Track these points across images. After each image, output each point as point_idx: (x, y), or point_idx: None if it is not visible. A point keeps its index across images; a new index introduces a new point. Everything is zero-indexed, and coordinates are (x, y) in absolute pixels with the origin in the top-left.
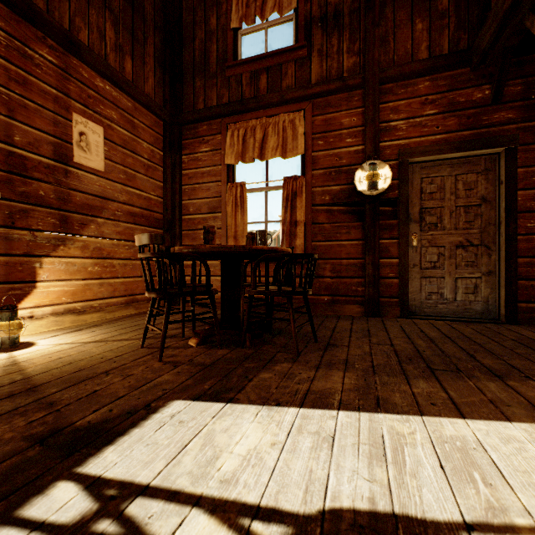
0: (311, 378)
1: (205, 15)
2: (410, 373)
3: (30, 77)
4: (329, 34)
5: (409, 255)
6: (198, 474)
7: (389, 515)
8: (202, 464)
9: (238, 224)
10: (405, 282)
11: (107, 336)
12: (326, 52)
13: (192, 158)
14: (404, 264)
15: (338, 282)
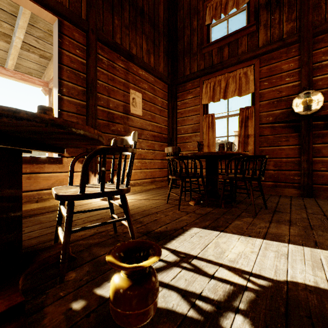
0: (267, 226)
1: (190, 21)
2: None
3: (115, 76)
4: (272, 12)
5: None
6: (217, 256)
7: (327, 290)
8: (218, 253)
9: (210, 138)
10: None
11: (148, 197)
12: (270, 24)
13: (183, 103)
14: None
15: (279, 173)
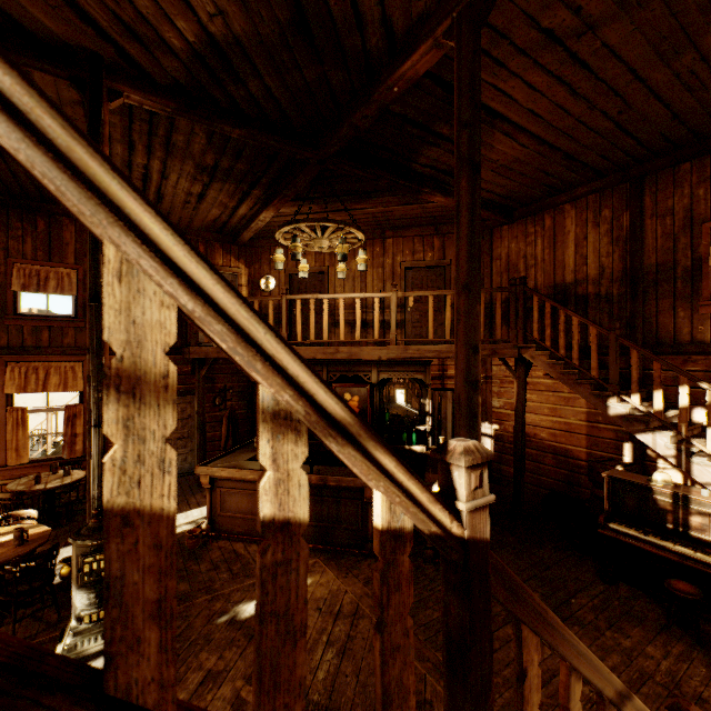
0: None
1: None
2: None
3: None
4: None
5: None
6: None
7: None
8: None
9: (20, 439)
10: None
11: None
12: None
13: None
14: None
15: None
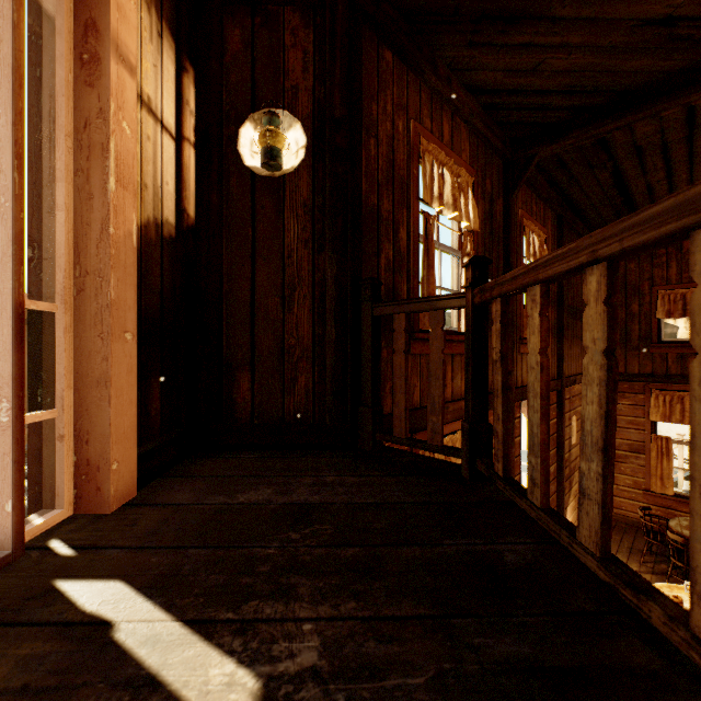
0: None
1: (625, 300)
2: None
3: (565, 414)
4: None
5: None
6: None
7: None
8: None
9: (663, 468)
10: None
11: None
12: None
13: None
14: None
15: None
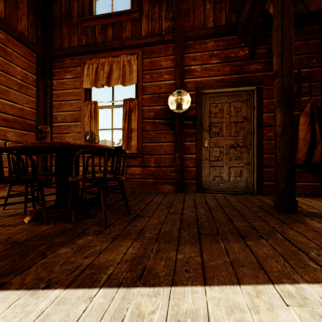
0: (101, 250)
1: None
2: (182, 238)
3: None
4: (153, 5)
5: (203, 152)
6: None
7: None
8: None
9: (92, 130)
10: (200, 169)
11: None
12: (151, 16)
13: (60, 82)
14: (199, 158)
15: (159, 170)
